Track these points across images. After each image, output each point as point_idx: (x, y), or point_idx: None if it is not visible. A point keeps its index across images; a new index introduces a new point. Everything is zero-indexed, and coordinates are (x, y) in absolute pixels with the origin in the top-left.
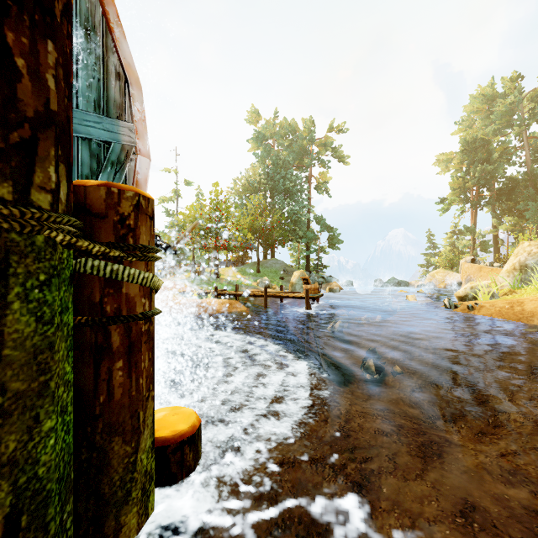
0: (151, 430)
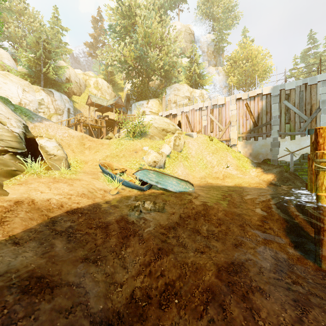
0: (316, 187)
